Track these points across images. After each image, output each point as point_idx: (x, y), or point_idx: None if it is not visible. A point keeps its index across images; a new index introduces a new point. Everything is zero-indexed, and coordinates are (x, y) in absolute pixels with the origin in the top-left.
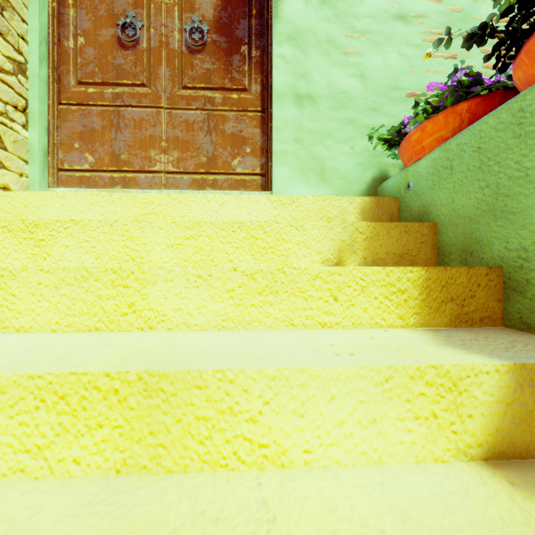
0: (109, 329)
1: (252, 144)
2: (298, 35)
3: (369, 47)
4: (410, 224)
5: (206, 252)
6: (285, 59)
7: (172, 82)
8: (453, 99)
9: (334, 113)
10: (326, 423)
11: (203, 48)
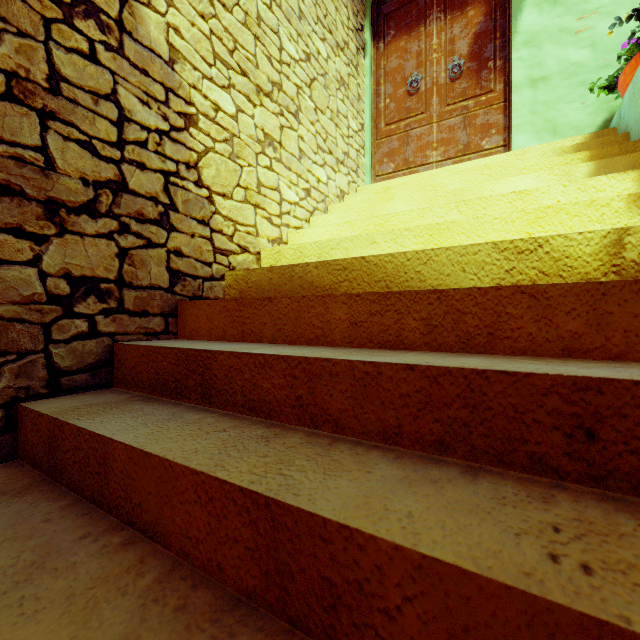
0: None
1: (496, 127)
2: (532, 38)
3: (599, 19)
4: (606, 138)
5: None
6: (522, 60)
7: (440, 105)
8: (639, 47)
9: (565, 82)
10: None
11: (460, 75)
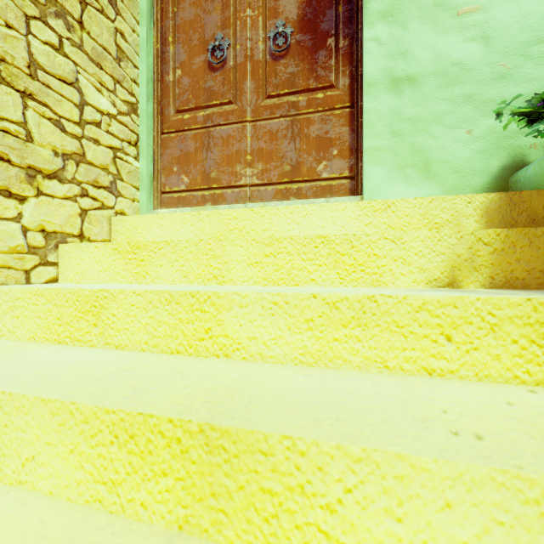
0: (189, 353)
1: (339, 145)
2: (394, 9)
3: None
4: None
5: (285, 270)
6: (378, 41)
7: (256, 94)
8: None
9: (444, 92)
10: (437, 539)
11: (287, 51)
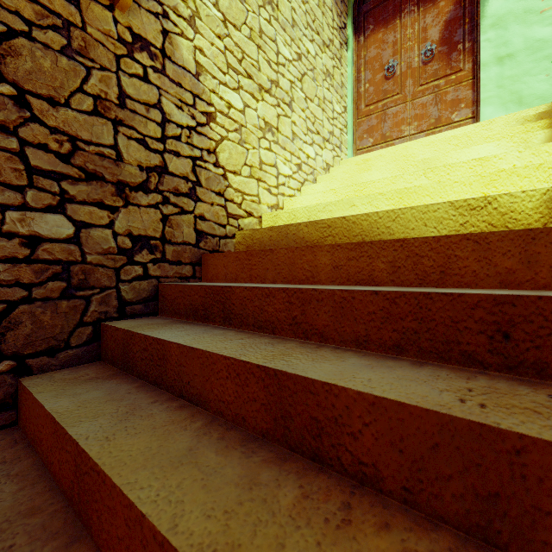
0: None
1: (465, 101)
2: (499, 21)
3: None
4: None
5: None
6: (489, 40)
7: (413, 86)
8: None
9: (531, 57)
10: None
11: (432, 58)
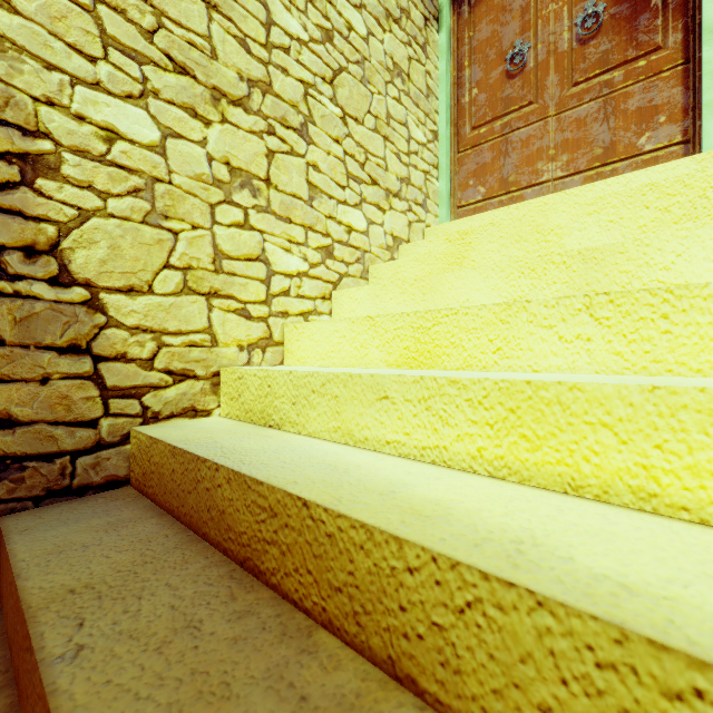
0: None
1: (667, 110)
2: None
3: None
4: None
5: None
6: None
7: (560, 86)
8: None
9: None
10: None
11: (598, 31)
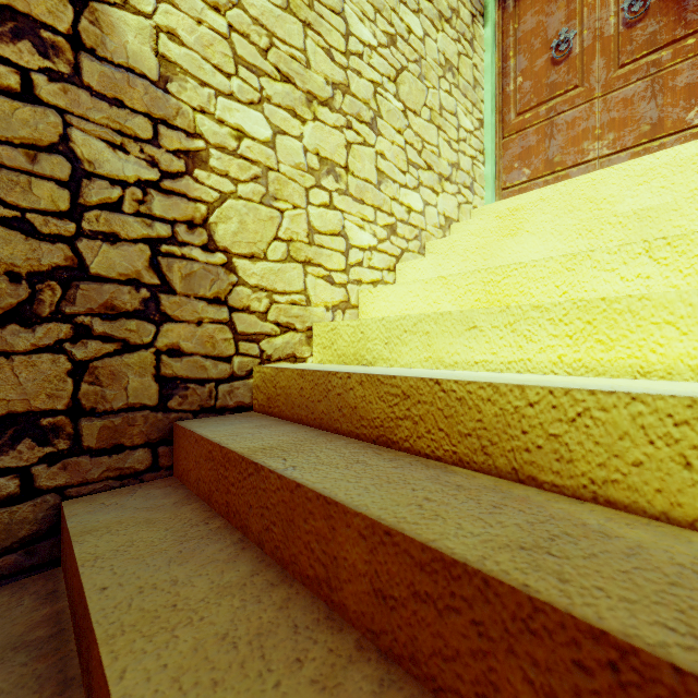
0: None
1: None
2: None
3: None
4: None
5: None
6: None
7: (607, 69)
8: None
9: None
10: None
11: (645, 14)
